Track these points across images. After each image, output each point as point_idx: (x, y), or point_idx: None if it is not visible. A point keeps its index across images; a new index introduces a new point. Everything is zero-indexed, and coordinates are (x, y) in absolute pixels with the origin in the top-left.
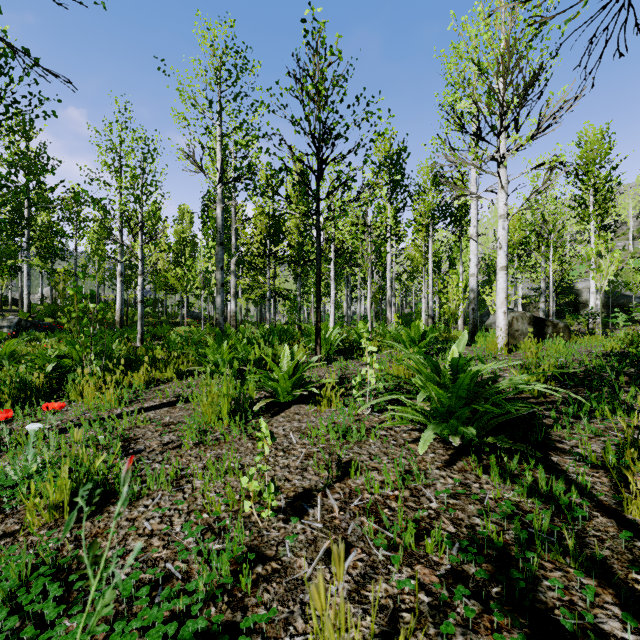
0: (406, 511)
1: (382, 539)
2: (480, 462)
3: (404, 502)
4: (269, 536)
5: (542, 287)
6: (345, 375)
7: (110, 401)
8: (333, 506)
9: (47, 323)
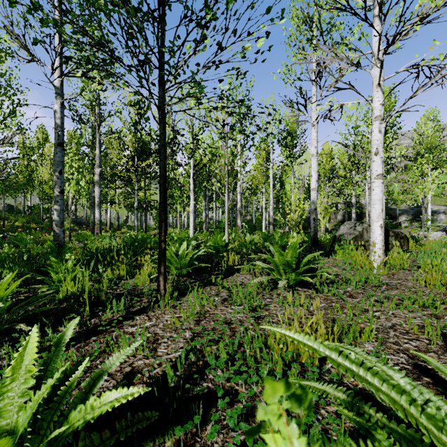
0: None
1: None
2: None
3: None
4: None
5: (353, 201)
6: (196, 360)
7: None
8: None
9: None
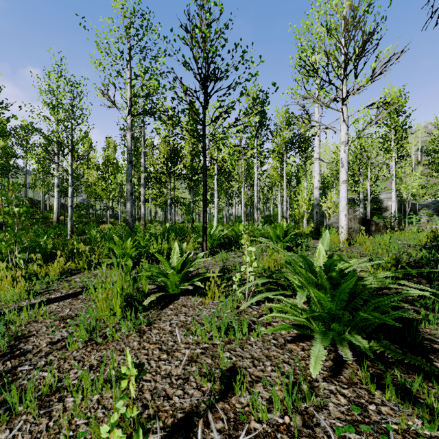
0: None
1: None
2: (366, 370)
3: (298, 437)
4: None
5: (361, 197)
6: (226, 267)
7: (20, 293)
8: None
9: (1, 222)
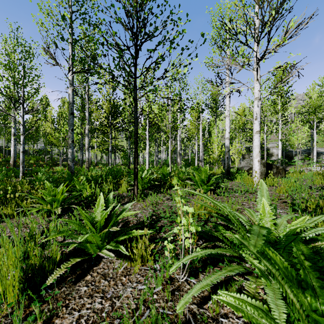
0: None
1: None
2: None
3: None
4: None
5: None
6: (156, 215)
7: None
8: None
9: None
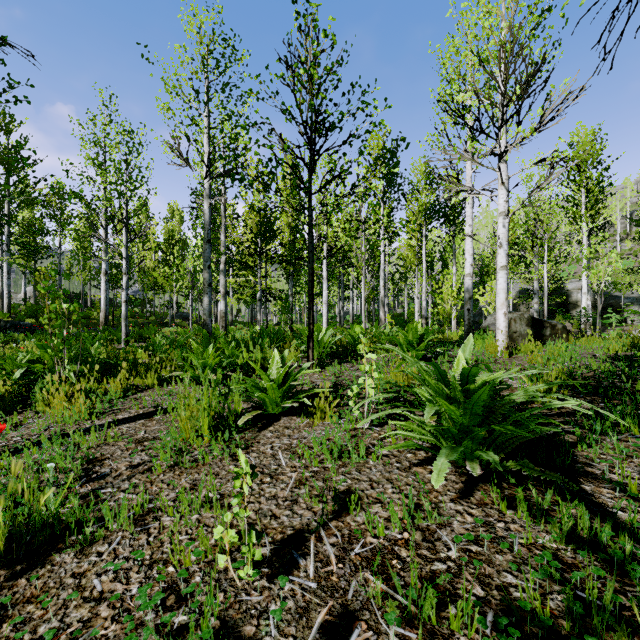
0: (420, 563)
1: (393, 609)
2: (501, 492)
3: (416, 549)
4: (249, 602)
5: (535, 287)
6: (340, 382)
7: (80, 412)
8: (329, 555)
9: (28, 324)
